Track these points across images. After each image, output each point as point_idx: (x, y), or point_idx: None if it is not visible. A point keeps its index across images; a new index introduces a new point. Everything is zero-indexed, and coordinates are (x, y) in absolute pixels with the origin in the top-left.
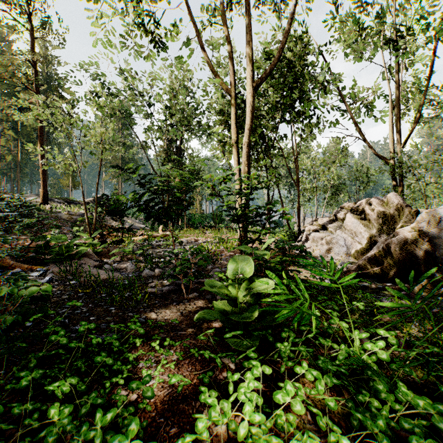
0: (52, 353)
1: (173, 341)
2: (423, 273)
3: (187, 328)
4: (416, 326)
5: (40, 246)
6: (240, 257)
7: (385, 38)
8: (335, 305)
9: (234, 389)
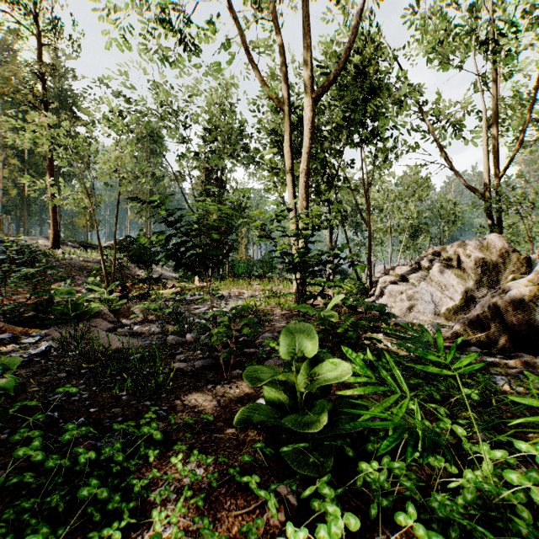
0: (13, 482)
1: (203, 455)
2: None
3: (225, 427)
4: None
5: (41, 302)
6: (302, 325)
7: (478, 40)
8: (435, 392)
9: None
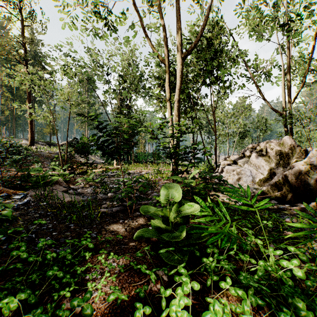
0: (10, 267)
1: (116, 255)
2: (314, 197)
3: (129, 242)
4: (315, 241)
5: (24, 175)
6: (172, 184)
7: (279, 24)
8: (248, 223)
9: (166, 301)
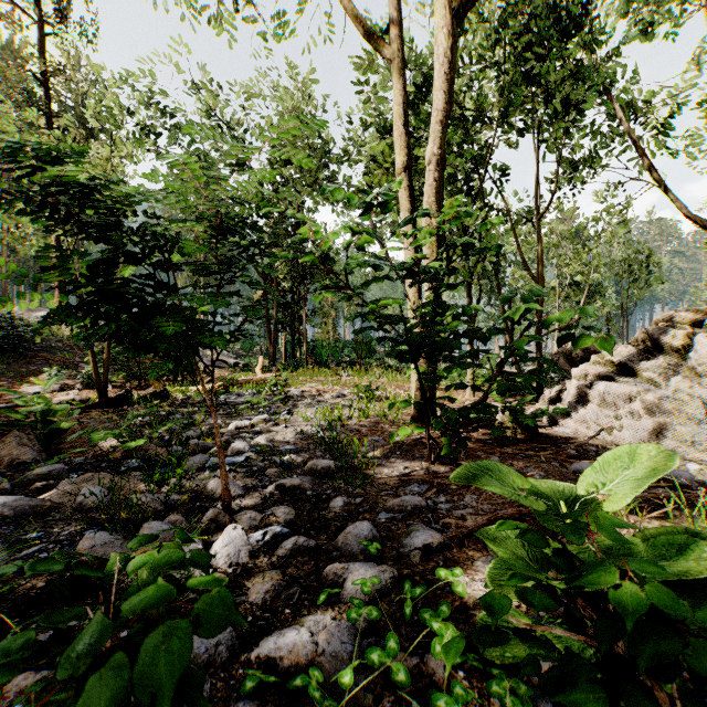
0: None
1: None
2: None
3: None
4: None
5: None
6: None
7: None
8: None
9: None
